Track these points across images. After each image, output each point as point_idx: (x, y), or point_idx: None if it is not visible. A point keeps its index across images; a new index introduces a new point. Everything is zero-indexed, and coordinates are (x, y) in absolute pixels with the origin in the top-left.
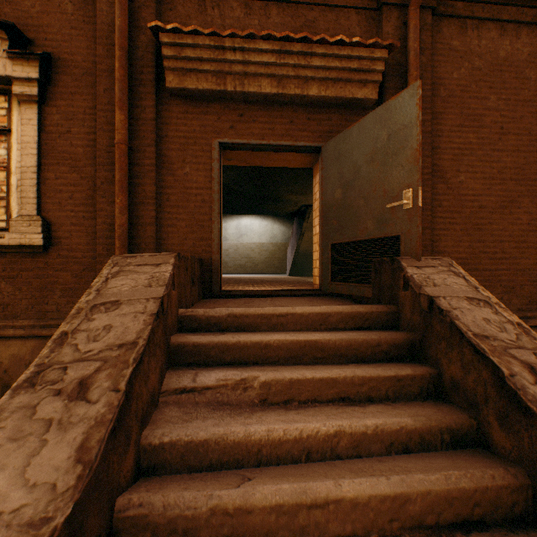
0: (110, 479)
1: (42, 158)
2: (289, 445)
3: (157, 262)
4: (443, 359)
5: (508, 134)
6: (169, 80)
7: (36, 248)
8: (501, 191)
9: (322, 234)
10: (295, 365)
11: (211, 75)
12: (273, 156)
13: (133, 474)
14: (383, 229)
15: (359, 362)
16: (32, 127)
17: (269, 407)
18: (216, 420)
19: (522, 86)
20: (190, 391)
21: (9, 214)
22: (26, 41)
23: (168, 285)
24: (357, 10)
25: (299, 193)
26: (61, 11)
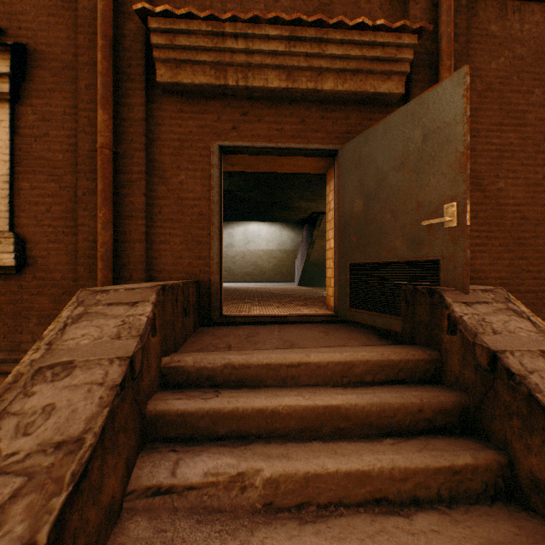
0: None
1: (15, 165)
2: None
3: (133, 299)
4: (516, 443)
5: None
6: (161, 74)
7: (8, 269)
8: None
9: (339, 251)
10: (311, 441)
11: (210, 67)
12: (281, 160)
13: None
14: (416, 250)
15: (395, 436)
16: (3, 130)
17: (276, 516)
18: None
19: None
20: (167, 492)
21: None
22: None
23: (143, 334)
24: None
25: (310, 200)
26: None
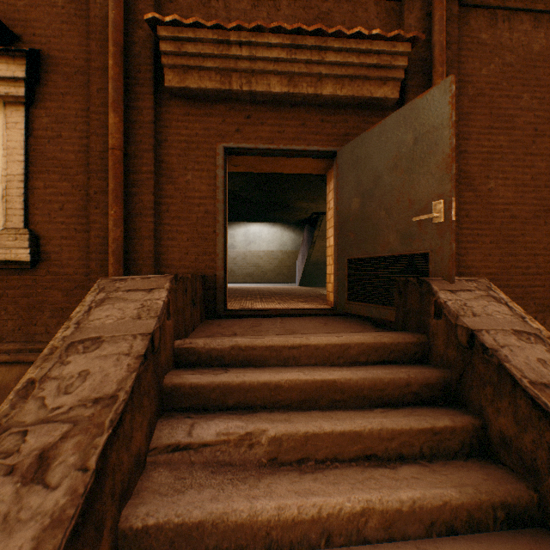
0: None
1: (30, 165)
2: (305, 527)
3: (149, 286)
4: (489, 408)
5: (542, 136)
6: (169, 79)
7: (23, 264)
8: (535, 199)
9: (337, 248)
10: (310, 410)
11: (215, 72)
12: (283, 162)
13: None
14: (408, 245)
15: (385, 406)
16: (18, 132)
17: (280, 468)
18: (215, 491)
19: None
20: (185, 448)
21: None
22: (12, 37)
23: (160, 316)
24: (375, 0)
25: (311, 200)
26: (51, 4)
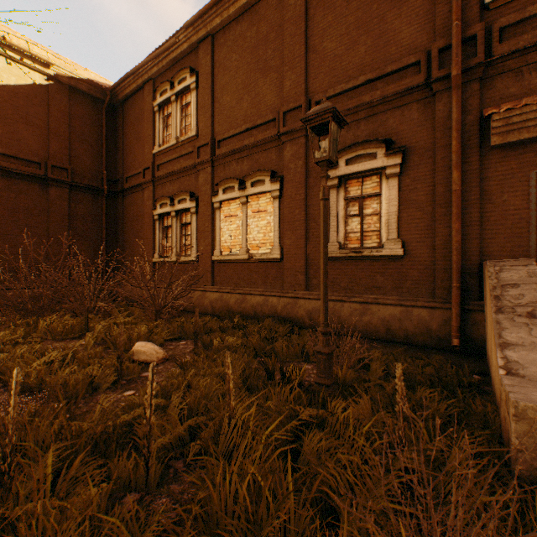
0: None
1: (398, 206)
2: None
3: (522, 264)
4: None
5: None
6: (493, 141)
7: (396, 257)
8: None
9: None
10: None
11: (532, 127)
12: None
13: None
14: None
15: None
16: (394, 190)
17: None
18: None
19: None
20: None
21: (380, 239)
22: (390, 143)
23: None
24: None
25: None
26: (410, 119)
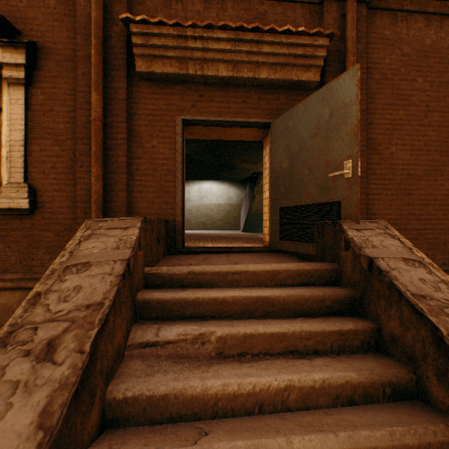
0: (72, 440)
1: (28, 133)
2: (243, 399)
3: (125, 225)
4: (382, 315)
5: (432, 111)
6: (139, 65)
7: (23, 211)
8: (427, 161)
9: (271, 198)
10: (248, 319)
11: (175, 60)
12: (228, 131)
13: (98, 428)
14: (325, 195)
15: (306, 316)
16: (19, 106)
17: (225, 360)
18: (176, 374)
19: (445, 70)
20: (153, 345)
21: (0, 181)
22: (14, 31)
23: (134, 247)
24: (301, 4)
25: (251, 162)
26: (45, 5)
